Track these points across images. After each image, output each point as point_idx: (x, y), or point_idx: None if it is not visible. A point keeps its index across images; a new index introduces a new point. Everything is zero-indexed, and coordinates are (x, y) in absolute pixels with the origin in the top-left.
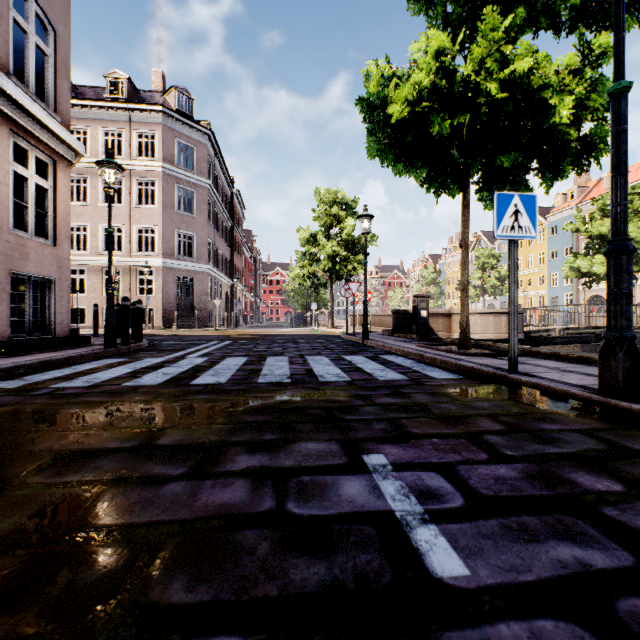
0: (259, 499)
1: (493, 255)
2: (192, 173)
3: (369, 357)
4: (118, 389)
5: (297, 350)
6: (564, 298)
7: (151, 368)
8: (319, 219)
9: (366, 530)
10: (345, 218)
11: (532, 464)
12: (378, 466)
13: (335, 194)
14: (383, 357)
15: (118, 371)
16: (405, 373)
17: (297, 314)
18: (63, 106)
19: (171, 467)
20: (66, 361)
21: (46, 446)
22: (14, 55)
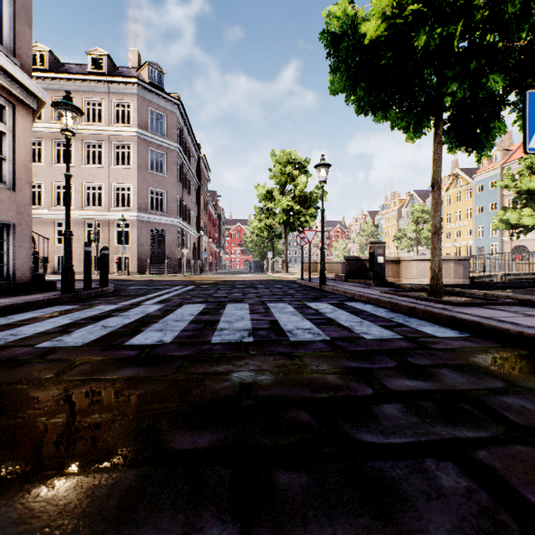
0: None
1: (426, 210)
2: (163, 138)
3: (335, 304)
4: (22, 355)
5: (257, 296)
6: (489, 248)
7: (94, 318)
8: (275, 177)
9: None
10: (298, 176)
11: None
12: None
13: (289, 155)
14: (350, 304)
15: (53, 323)
16: (391, 328)
17: (255, 262)
18: (24, 51)
19: None
20: (8, 309)
21: None
22: None
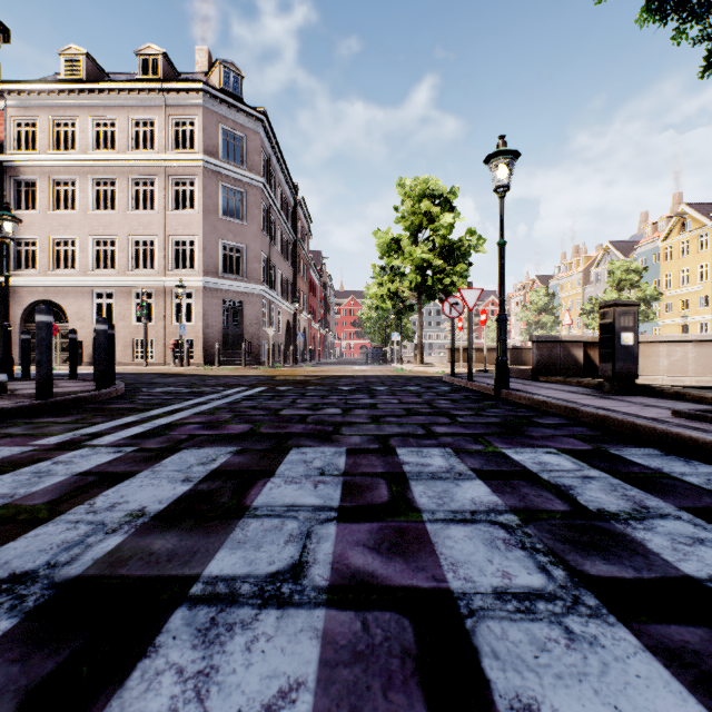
0: None
1: (634, 269)
2: (241, 169)
3: (594, 460)
4: None
5: (373, 417)
6: None
7: None
8: (403, 220)
9: None
10: (440, 214)
11: None
12: None
13: (425, 184)
14: (641, 462)
15: None
16: None
17: (374, 348)
18: None
19: None
20: None
21: None
22: None
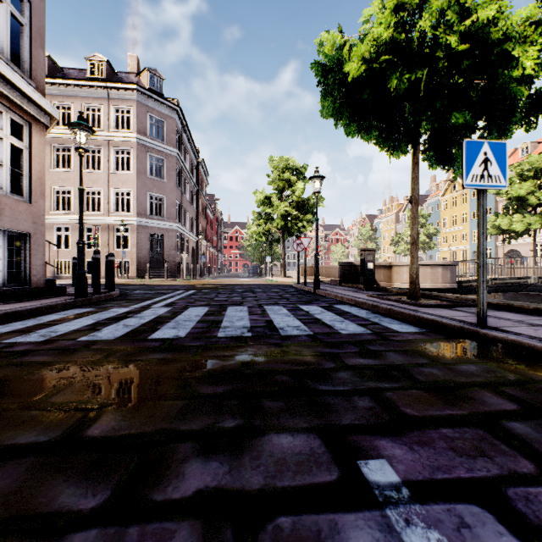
0: None
1: (422, 215)
2: (162, 143)
3: (324, 307)
4: (71, 345)
5: (255, 299)
6: None
7: (114, 319)
8: (273, 183)
9: None
10: (296, 182)
11: None
12: (388, 489)
13: (287, 161)
14: (337, 307)
15: (80, 323)
16: (365, 325)
17: (253, 266)
18: (38, 73)
19: (86, 490)
20: (34, 311)
21: None
22: None
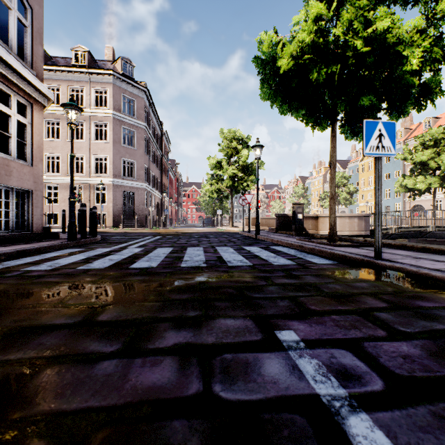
0: (186, 380)
1: (345, 176)
2: (133, 118)
3: (262, 247)
4: (73, 272)
5: (209, 242)
6: (395, 207)
7: (101, 255)
8: (223, 151)
9: (297, 421)
10: (241, 150)
11: (428, 341)
12: (291, 343)
13: (234, 133)
14: (273, 247)
15: (75, 258)
16: (292, 259)
17: (207, 218)
18: (38, 64)
19: (106, 344)
20: (38, 250)
21: (1, 322)
22: (4, 30)
